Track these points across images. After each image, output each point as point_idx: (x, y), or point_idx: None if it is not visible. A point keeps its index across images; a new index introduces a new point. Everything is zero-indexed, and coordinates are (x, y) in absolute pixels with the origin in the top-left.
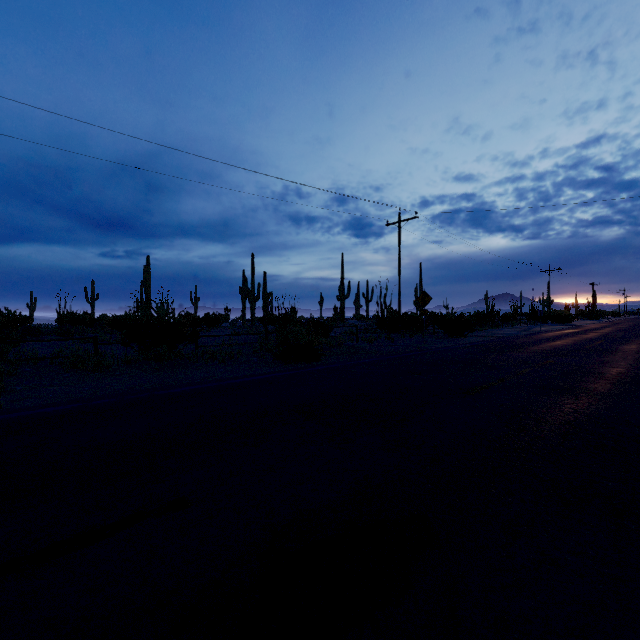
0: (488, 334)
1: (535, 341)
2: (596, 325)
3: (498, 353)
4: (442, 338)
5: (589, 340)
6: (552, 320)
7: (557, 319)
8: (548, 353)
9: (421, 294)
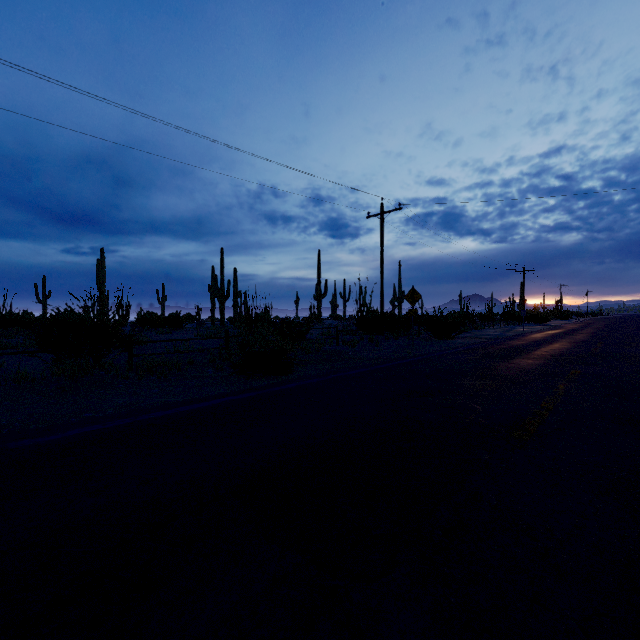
0: (474, 335)
1: (531, 344)
2: (572, 325)
3: (505, 360)
4: (429, 340)
5: (586, 342)
6: (529, 320)
7: (533, 319)
8: (561, 359)
9: (409, 291)
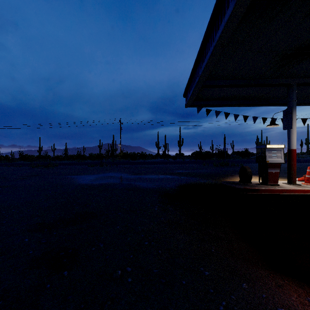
0: None
1: None
2: None
3: None
4: None
5: None
6: None
7: None
8: None
9: None
